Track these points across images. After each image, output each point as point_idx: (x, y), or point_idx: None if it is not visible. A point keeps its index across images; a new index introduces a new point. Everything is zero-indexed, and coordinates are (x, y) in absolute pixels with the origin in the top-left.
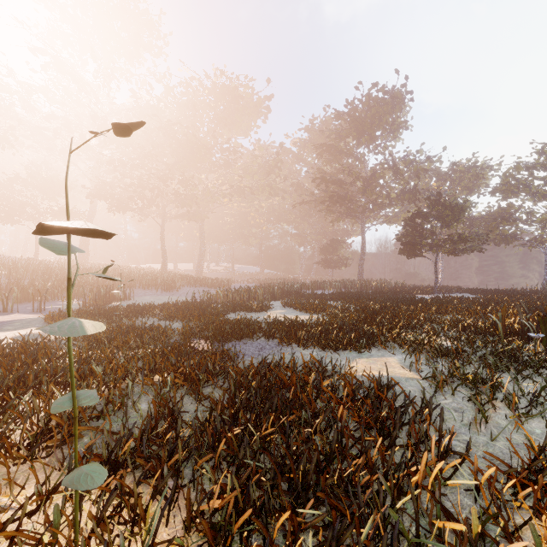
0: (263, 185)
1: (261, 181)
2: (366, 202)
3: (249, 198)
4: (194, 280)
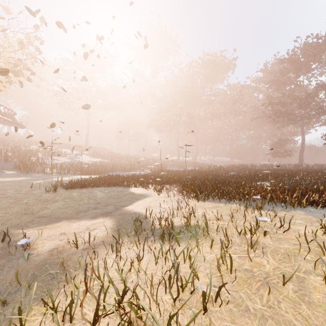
0: (231, 110)
1: (230, 108)
2: (305, 112)
3: (223, 118)
4: (193, 164)
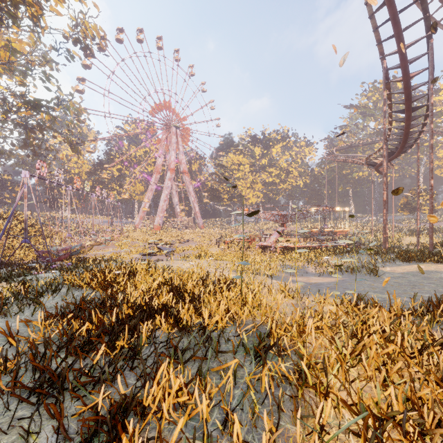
0: None
1: None
2: None
3: None
4: None
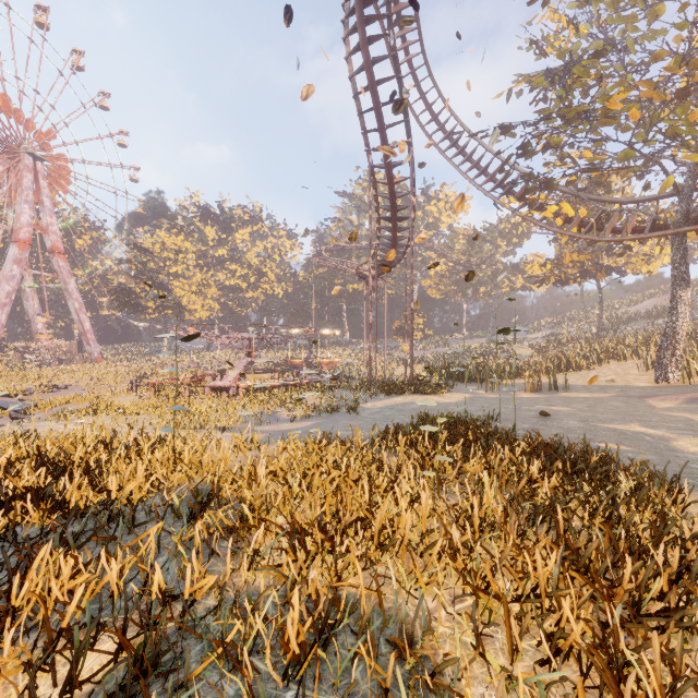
0: None
1: None
2: None
3: None
4: None
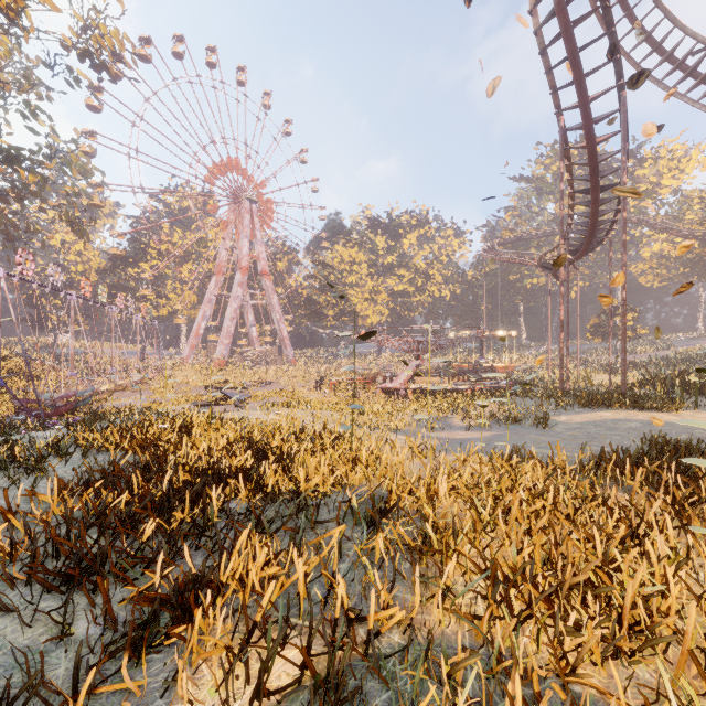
0: None
1: None
2: None
3: None
4: None
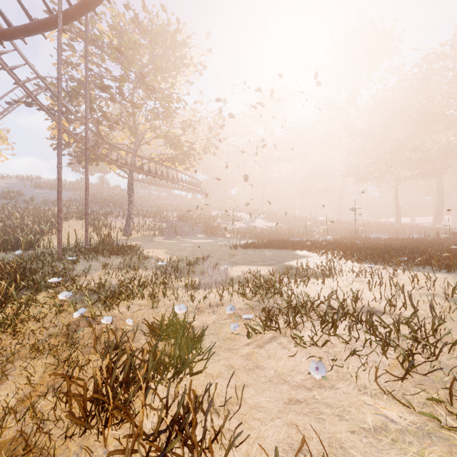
0: None
1: None
2: None
3: None
4: (425, 230)
